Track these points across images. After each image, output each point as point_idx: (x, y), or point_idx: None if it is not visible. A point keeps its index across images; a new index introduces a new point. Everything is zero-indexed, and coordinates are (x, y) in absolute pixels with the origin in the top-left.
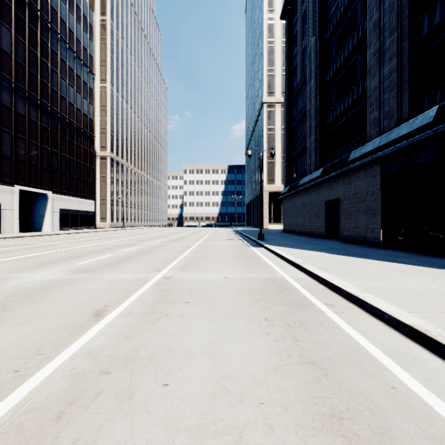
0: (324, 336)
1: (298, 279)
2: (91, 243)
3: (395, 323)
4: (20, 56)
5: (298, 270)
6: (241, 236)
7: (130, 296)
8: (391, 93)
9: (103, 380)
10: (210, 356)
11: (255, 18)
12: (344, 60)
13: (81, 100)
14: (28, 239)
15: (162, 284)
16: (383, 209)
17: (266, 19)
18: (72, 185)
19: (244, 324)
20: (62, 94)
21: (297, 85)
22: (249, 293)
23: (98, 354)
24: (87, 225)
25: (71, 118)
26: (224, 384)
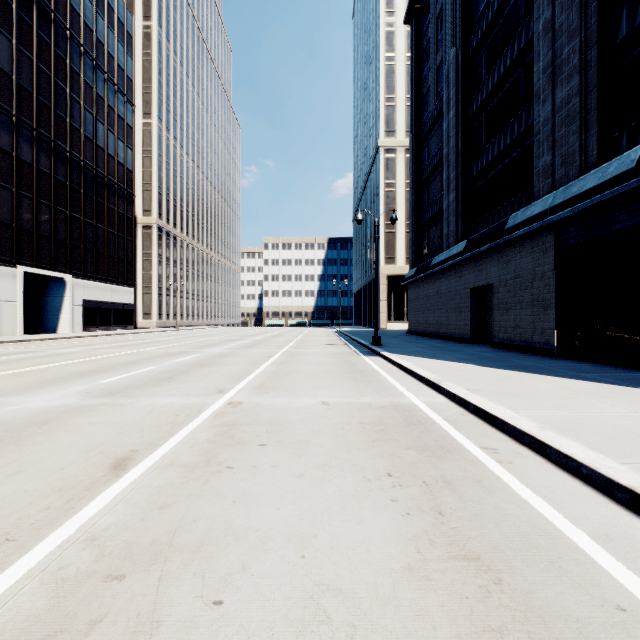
0: (486, 505)
1: (436, 405)
2: (126, 350)
3: (601, 483)
4: (25, 77)
5: (435, 391)
6: (347, 340)
7: (174, 434)
8: (570, 127)
9: (109, 593)
10: (297, 544)
11: (367, 24)
12: (499, 81)
13: (115, 142)
14: (34, 344)
15: (226, 413)
16: (558, 300)
17: (383, 24)
18: (102, 265)
19: (354, 483)
20: (87, 133)
21: (429, 120)
22: (362, 430)
23: (108, 541)
24: (124, 324)
25: (100, 168)
26: (320, 601)
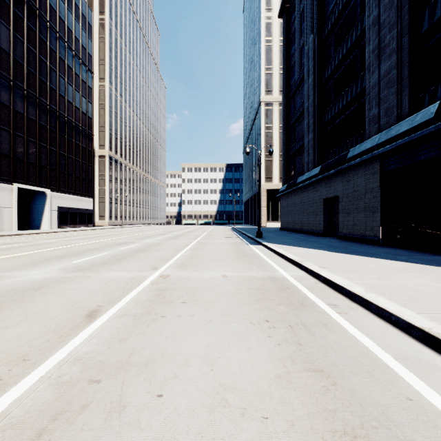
0: (329, 339)
1: (298, 277)
2: (89, 241)
3: (403, 325)
4: (18, 54)
5: (298, 268)
6: (239, 234)
7: (125, 296)
8: (390, 90)
9: (92, 390)
10: (208, 362)
11: (253, 17)
12: (342, 58)
13: (80, 98)
14: (26, 237)
15: (159, 282)
16: (382, 207)
17: (264, 17)
18: (71, 183)
19: (244, 326)
20: (61, 92)
21: (295, 83)
22: (249, 293)
23: (88, 360)
24: (86, 223)
25: (69, 116)
26: (223, 394)
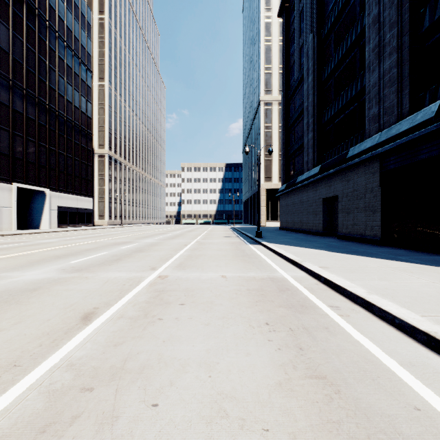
0: (331, 343)
1: (299, 278)
2: (87, 241)
3: (408, 329)
4: (18, 54)
5: (298, 268)
6: (239, 234)
7: (122, 297)
8: (391, 88)
9: (84, 399)
10: (206, 368)
11: (252, 17)
12: (342, 57)
13: (79, 98)
14: (24, 236)
15: (157, 283)
16: (383, 206)
17: (263, 17)
18: (70, 182)
19: (243, 329)
20: (60, 92)
21: (295, 83)
22: (248, 294)
23: (81, 366)
24: (85, 223)
25: (69, 116)
26: (222, 404)
